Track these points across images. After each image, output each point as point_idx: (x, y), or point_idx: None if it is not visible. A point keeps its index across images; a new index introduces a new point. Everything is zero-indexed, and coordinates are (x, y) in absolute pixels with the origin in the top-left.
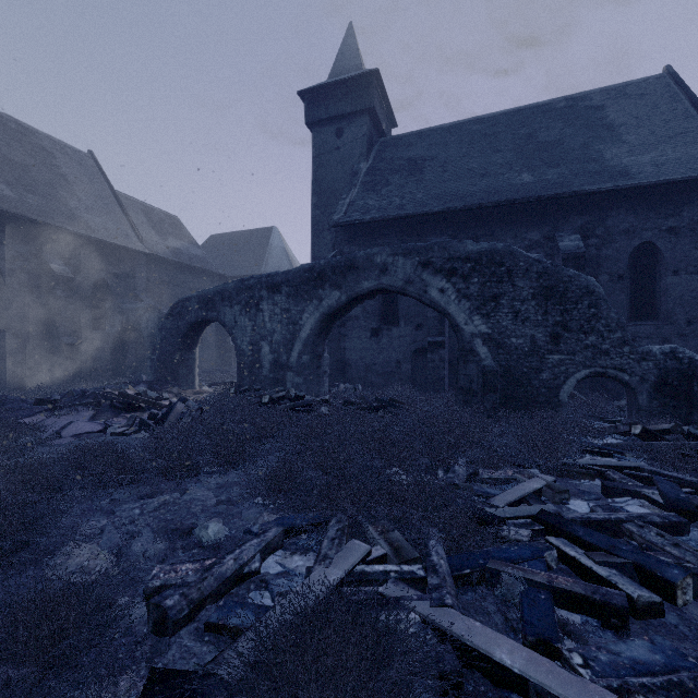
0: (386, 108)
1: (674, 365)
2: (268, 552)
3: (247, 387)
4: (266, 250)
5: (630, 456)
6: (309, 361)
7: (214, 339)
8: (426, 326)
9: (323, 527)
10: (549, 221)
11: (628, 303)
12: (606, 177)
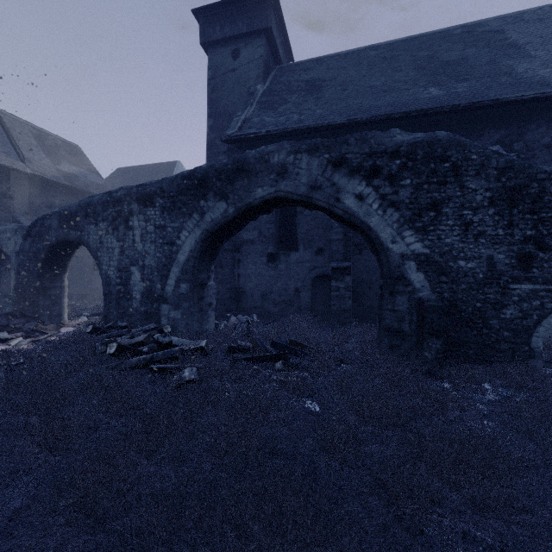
0: (283, 37)
1: None
2: None
3: (110, 324)
4: None
5: None
6: (188, 291)
7: None
8: (328, 251)
9: None
10: (462, 136)
11: None
12: (524, 87)
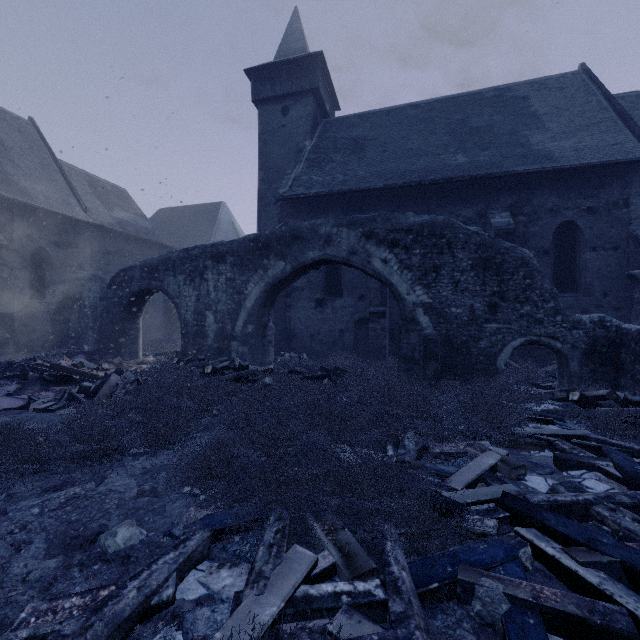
0: (330, 91)
1: (602, 333)
2: (189, 567)
3: (190, 357)
4: (215, 224)
5: (571, 423)
6: (254, 331)
7: (162, 310)
8: (368, 297)
9: (260, 525)
10: (481, 200)
11: (552, 277)
12: (533, 159)
